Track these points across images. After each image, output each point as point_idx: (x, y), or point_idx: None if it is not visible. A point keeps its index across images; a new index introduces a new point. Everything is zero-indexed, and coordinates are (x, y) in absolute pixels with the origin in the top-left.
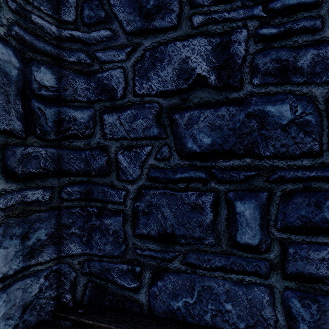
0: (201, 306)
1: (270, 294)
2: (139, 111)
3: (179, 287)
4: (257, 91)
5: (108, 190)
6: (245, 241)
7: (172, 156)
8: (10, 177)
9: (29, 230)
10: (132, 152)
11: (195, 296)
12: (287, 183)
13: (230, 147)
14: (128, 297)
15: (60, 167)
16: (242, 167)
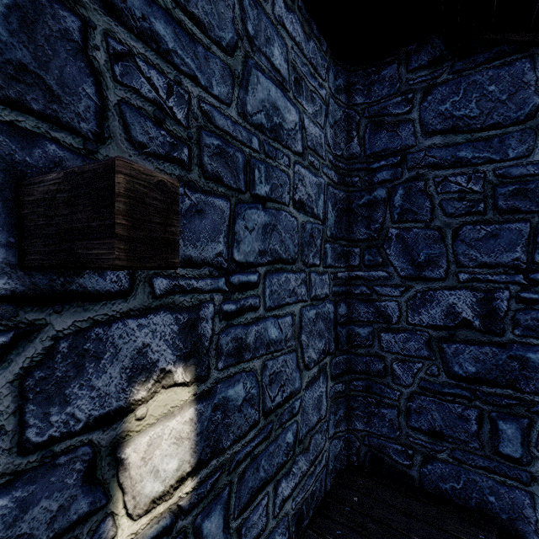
0: (466, 492)
1: (531, 499)
2: (411, 336)
3: (446, 473)
4: (518, 340)
5: (385, 389)
6: (507, 452)
7: (440, 374)
8: (331, 378)
9: (336, 409)
10: (405, 365)
11: (460, 484)
12: None
13: (492, 378)
14: (402, 470)
15: (349, 367)
16: (504, 396)
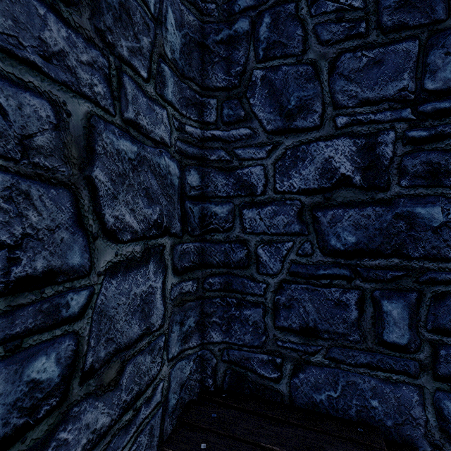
0: (345, 401)
1: (420, 394)
2: (280, 207)
3: (321, 380)
4: (406, 193)
5: (248, 283)
6: (393, 340)
7: (314, 252)
8: (175, 272)
9: (184, 318)
10: (272, 247)
11: (338, 391)
12: (438, 285)
13: (376, 247)
14: (269, 386)
15: (203, 260)
16: (389, 267)
